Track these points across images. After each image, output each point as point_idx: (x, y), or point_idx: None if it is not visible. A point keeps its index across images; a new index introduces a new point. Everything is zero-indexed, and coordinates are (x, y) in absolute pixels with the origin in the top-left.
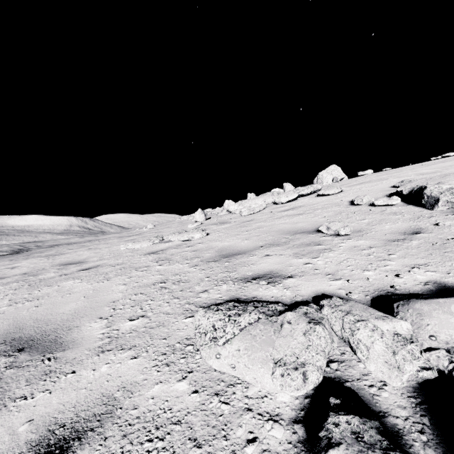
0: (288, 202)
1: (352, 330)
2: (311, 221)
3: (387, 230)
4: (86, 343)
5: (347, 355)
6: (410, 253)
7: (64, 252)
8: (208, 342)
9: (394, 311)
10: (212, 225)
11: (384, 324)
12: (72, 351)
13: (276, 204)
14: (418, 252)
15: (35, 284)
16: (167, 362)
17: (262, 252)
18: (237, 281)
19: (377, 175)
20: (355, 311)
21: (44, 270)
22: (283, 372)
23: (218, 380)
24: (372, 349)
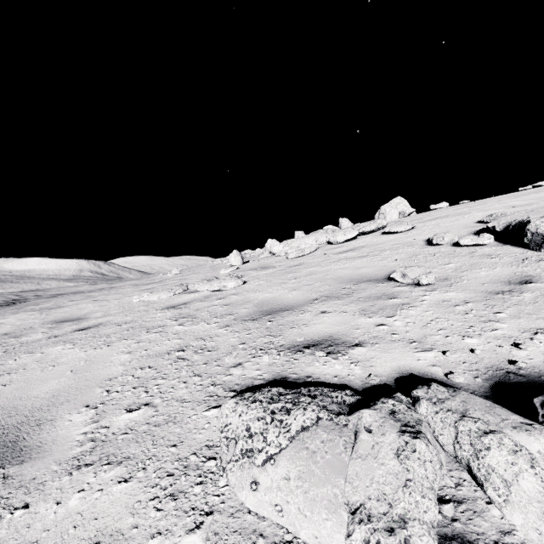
0: (346, 242)
1: (477, 448)
2: (379, 266)
3: (484, 278)
4: (57, 451)
5: (466, 487)
6: (525, 311)
7: (64, 305)
8: (239, 457)
9: (537, 412)
10: (250, 271)
11: (531, 440)
12: (33, 465)
13: (331, 244)
14: (537, 310)
15: (12, 350)
16: (174, 491)
17: (316, 307)
18: (283, 351)
19: (454, 208)
20: (473, 412)
21: (31, 330)
22: (367, 535)
23: (254, 533)
24: (515, 486)
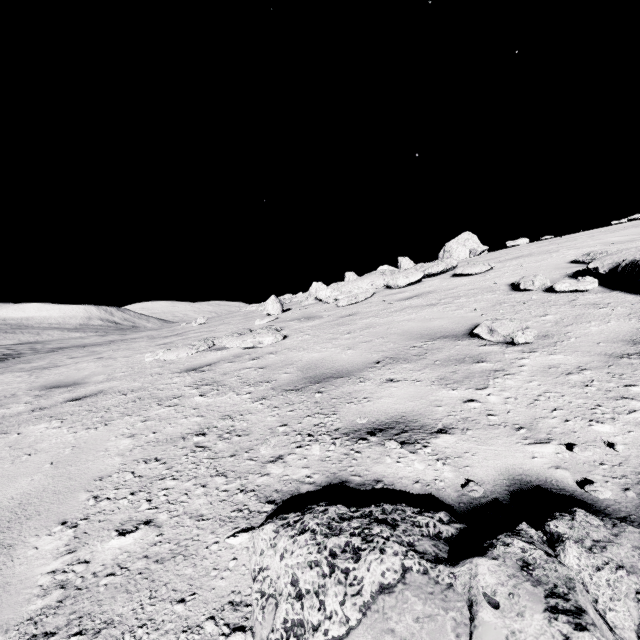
0: (408, 285)
1: None
2: (455, 317)
3: (597, 335)
4: (6, 604)
5: None
6: None
7: (60, 364)
8: (281, 634)
9: None
10: (292, 322)
11: None
12: None
13: (389, 289)
14: None
15: None
16: None
17: (379, 373)
18: (339, 438)
19: (537, 246)
20: None
21: (12, 398)
22: None
23: None
24: None
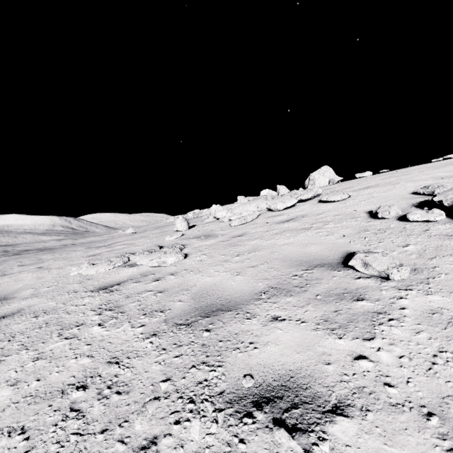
0: (285, 209)
1: None
2: (327, 243)
3: None
4: None
5: None
6: None
7: (8, 272)
8: None
9: None
10: (194, 240)
11: None
12: None
13: (271, 211)
14: None
15: None
16: None
17: (265, 307)
18: (222, 410)
19: (381, 178)
20: None
21: None
22: None
23: None
24: None
